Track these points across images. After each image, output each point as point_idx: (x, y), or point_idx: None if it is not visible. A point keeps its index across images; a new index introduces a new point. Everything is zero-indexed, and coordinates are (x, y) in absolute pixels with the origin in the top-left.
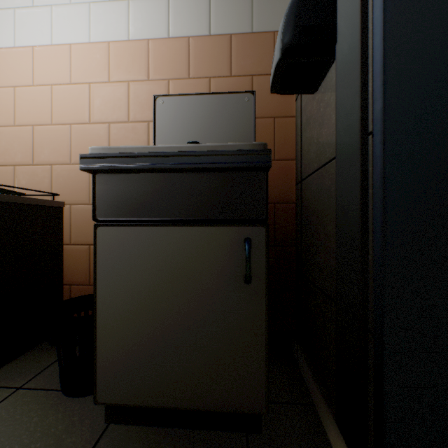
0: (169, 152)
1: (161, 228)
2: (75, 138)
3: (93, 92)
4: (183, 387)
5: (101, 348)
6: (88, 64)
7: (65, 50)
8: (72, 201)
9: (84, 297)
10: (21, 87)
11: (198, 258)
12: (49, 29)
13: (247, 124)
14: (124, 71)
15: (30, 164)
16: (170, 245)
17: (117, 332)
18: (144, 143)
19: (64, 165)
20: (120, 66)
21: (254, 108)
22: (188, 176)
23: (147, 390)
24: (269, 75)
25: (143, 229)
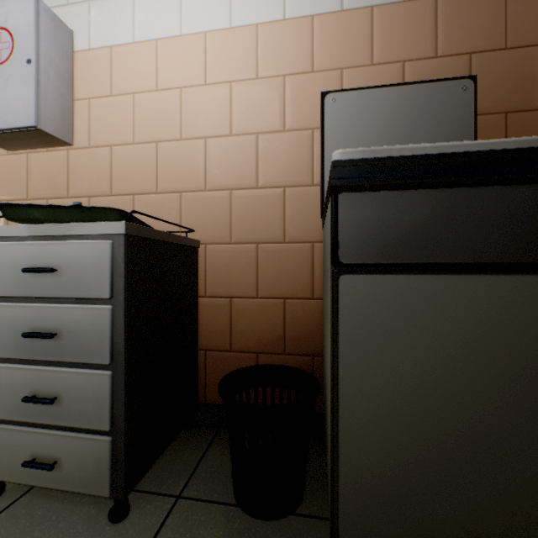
0: (493, 151)
1: (449, 277)
2: (211, 157)
3: (235, 94)
4: (491, 537)
5: (345, 463)
6: (229, 56)
7: (198, 40)
8: (207, 240)
9: (243, 370)
10: (141, 94)
11: (518, 327)
12: (177, 15)
13: (463, 125)
14: (278, 62)
15: (153, 193)
16: (466, 305)
17: (372, 440)
18: (306, 158)
19: (196, 192)
20: (272, 56)
21: (474, 101)
22: (502, 192)
23: (424, 536)
24: (496, 50)
25: (417, 279)
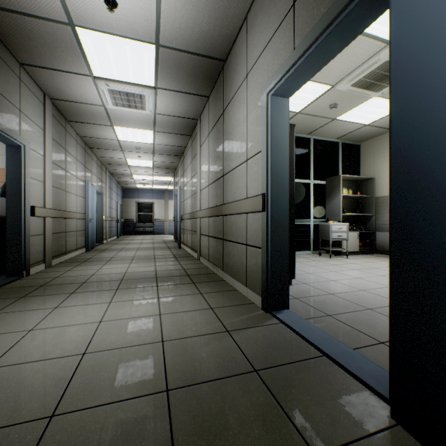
0: None
1: None
2: None
3: None
4: None
5: None
6: None
7: None
8: None
9: None
10: None
11: None
12: None
13: None
14: None
15: None
16: None
17: None
18: None
19: None
20: None
21: None
22: None
23: None
24: None
25: None
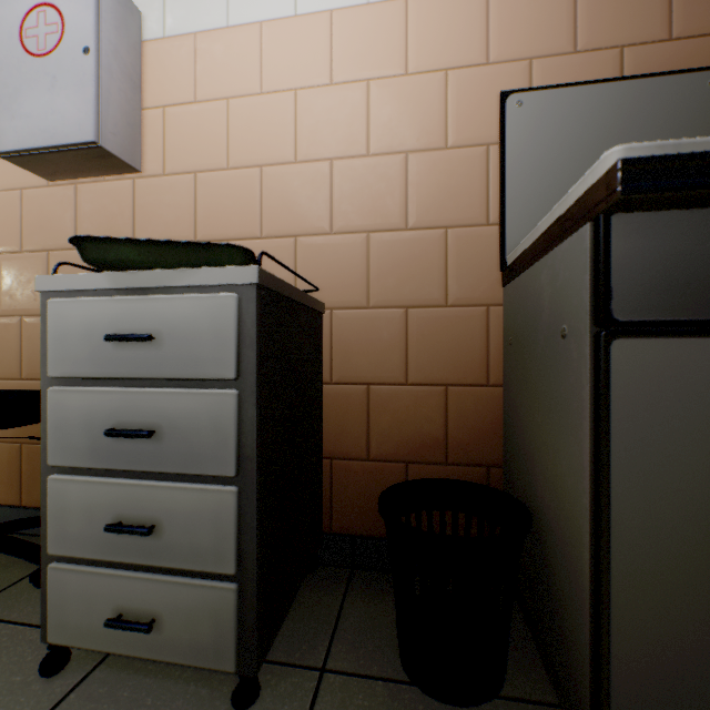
0: None
1: None
2: (339, 186)
3: (374, 97)
4: None
5: (620, 627)
6: (365, 43)
7: (320, 22)
8: (334, 303)
9: (401, 486)
10: (239, 99)
11: None
12: None
13: None
14: (437, 51)
15: (255, 237)
16: None
17: (665, 592)
18: (478, 186)
19: (318, 236)
20: (427, 43)
21: None
22: None
23: None
24: None
25: None
